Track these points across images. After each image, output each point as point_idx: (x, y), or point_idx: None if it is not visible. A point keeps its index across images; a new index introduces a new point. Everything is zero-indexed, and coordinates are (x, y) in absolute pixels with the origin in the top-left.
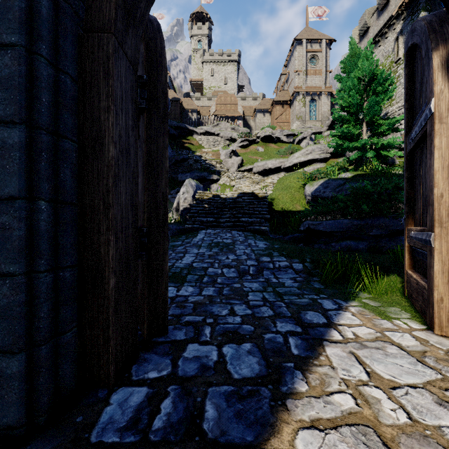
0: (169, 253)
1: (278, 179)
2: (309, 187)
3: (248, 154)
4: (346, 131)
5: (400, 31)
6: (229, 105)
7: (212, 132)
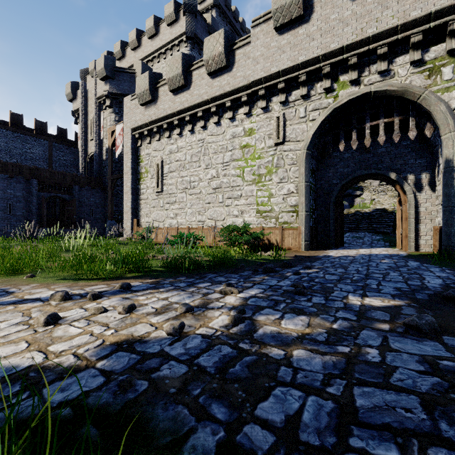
0: None
1: None
2: None
3: None
4: None
5: None
6: None
7: None
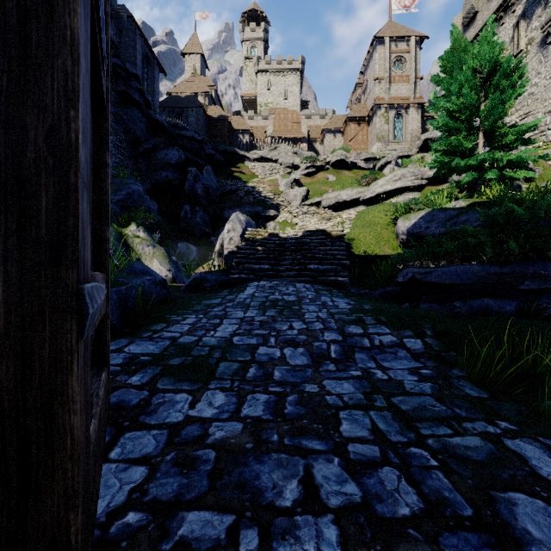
0: (198, 318)
1: (356, 213)
2: (403, 222)
3: (315, 184)
4: (454, 144)
5: (522, 13)
6: (290, 124)
7: (268, 158)
